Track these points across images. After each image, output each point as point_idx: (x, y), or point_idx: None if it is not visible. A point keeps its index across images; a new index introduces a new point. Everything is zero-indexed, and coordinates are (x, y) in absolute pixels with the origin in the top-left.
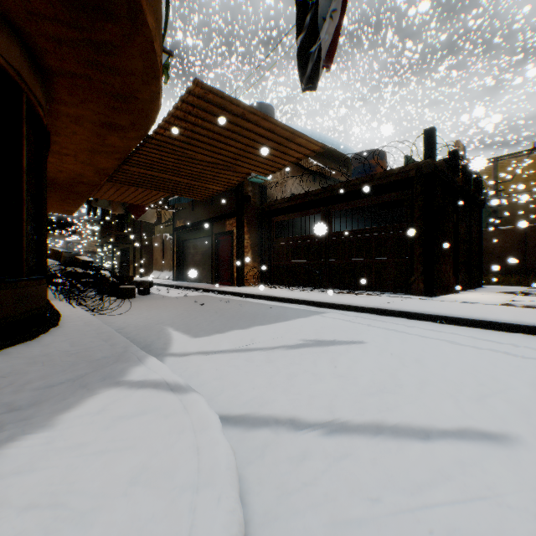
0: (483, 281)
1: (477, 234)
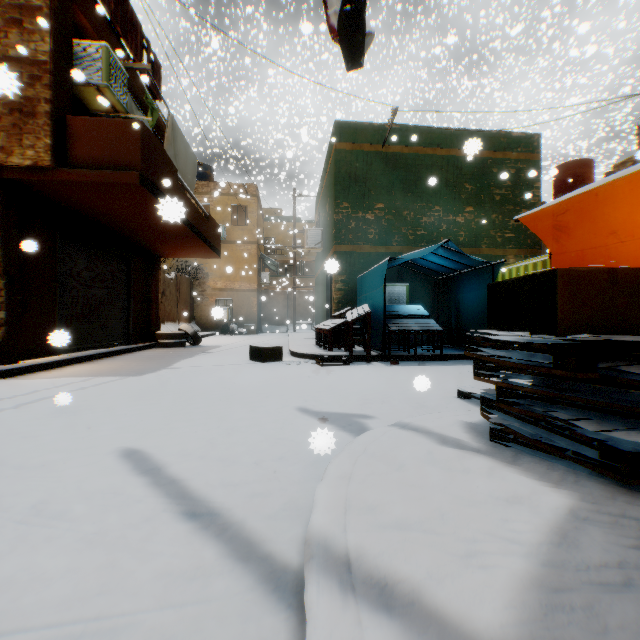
0: None
1: None
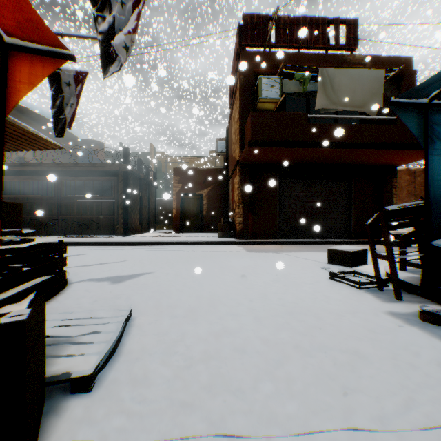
0: (159, 228)
1: (155, 203)
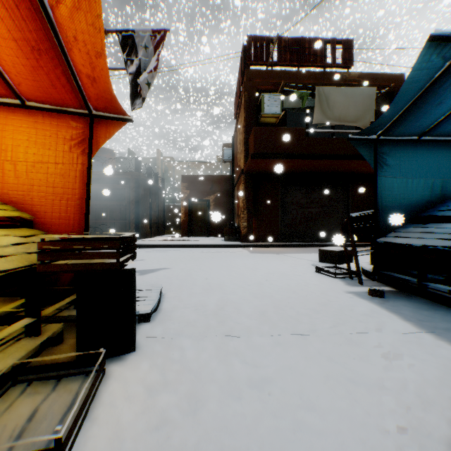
0: (167, 232)
1: (163, 208)
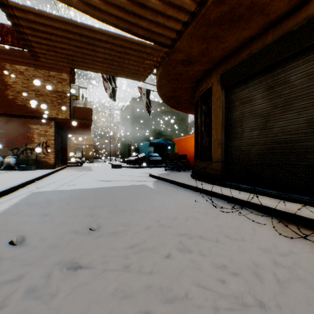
0: None
1: None
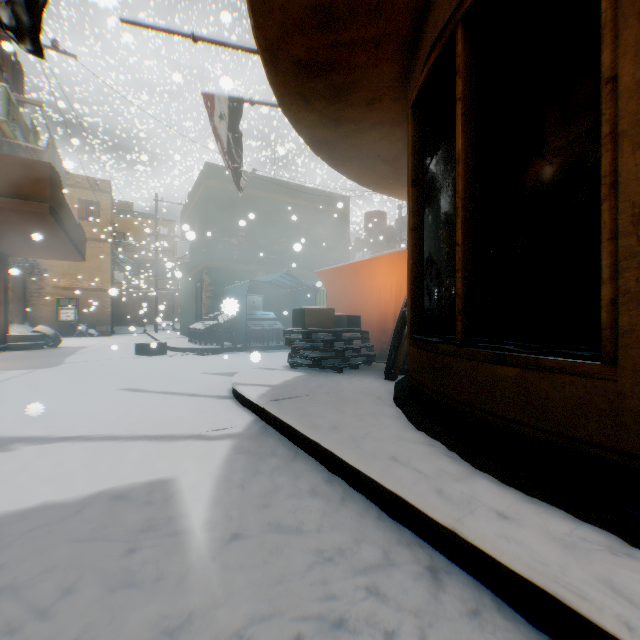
0: None
1: None
